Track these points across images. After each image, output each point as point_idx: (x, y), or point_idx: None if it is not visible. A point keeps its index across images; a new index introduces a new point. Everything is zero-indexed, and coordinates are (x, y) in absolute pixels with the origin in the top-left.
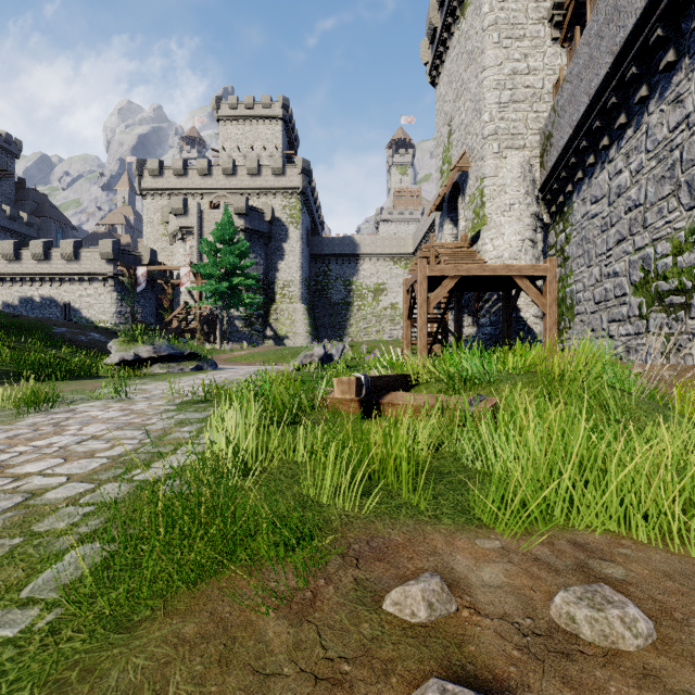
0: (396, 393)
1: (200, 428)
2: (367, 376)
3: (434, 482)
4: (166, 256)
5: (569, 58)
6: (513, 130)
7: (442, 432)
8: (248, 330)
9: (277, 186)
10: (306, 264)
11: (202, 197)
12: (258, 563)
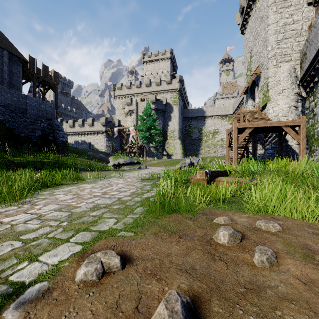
0: (221, 177)
1: (152, 186)
2: (209, 170)
3: (232, 203)
4: (124, 122)
5: (316, 13)
6: (284, 53)
7: (237, 190)
8: (156, 152)
9: (168, 89)
10: (181, 122)
11: (137, 96)
12: (182, 213)
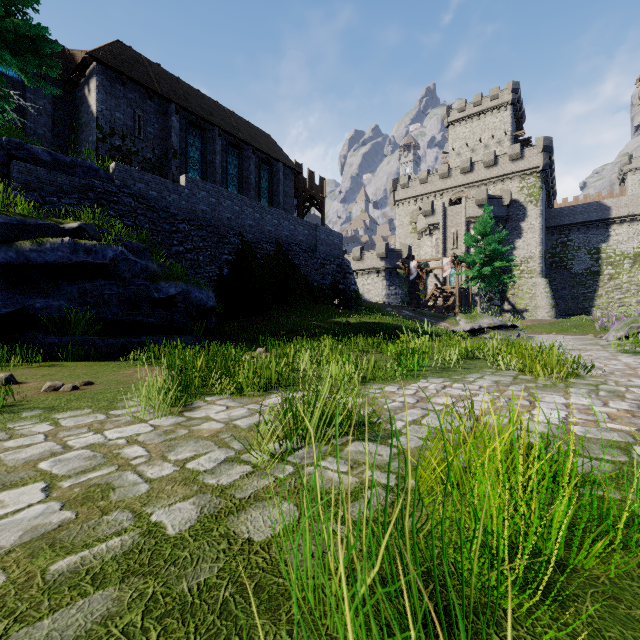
0: None
1: None
2: None
3: None
4: (413, 249)
5: None
6: None
7: None
8: (486, 305)
9: (514, 170)
10: (544, 238)
11: (442, 196)
12: None
